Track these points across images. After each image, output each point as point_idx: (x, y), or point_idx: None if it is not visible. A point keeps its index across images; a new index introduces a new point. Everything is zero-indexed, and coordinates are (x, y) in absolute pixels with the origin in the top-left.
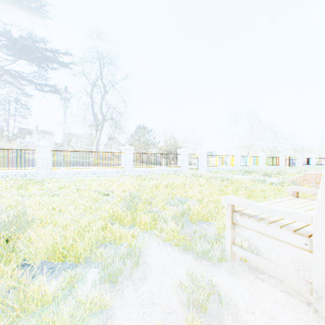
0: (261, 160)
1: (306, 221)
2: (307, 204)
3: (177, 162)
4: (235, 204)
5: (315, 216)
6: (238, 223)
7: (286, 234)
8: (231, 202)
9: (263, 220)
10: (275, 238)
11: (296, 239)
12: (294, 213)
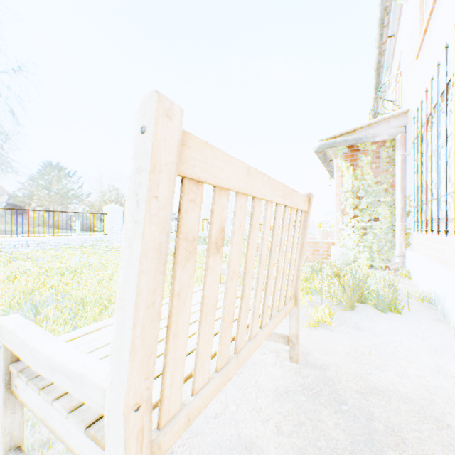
0: (227, 224)
1: (98, 405)
2: (219, 297)
3: (104, 226)
4: (7, 343)
5: (109, 391)
6: (19, 394)
7: (79, 434)
8: (3, 337)
9: (57, 384)
10: (65, 444)
11: (93, 451)
12: (82, 376)
